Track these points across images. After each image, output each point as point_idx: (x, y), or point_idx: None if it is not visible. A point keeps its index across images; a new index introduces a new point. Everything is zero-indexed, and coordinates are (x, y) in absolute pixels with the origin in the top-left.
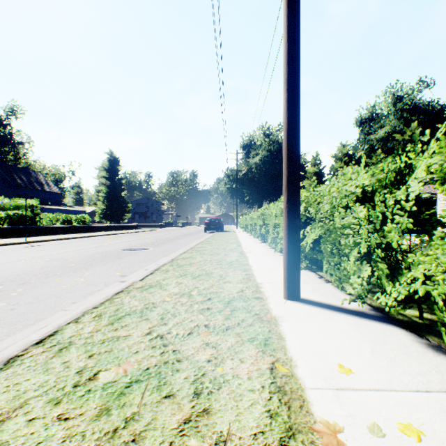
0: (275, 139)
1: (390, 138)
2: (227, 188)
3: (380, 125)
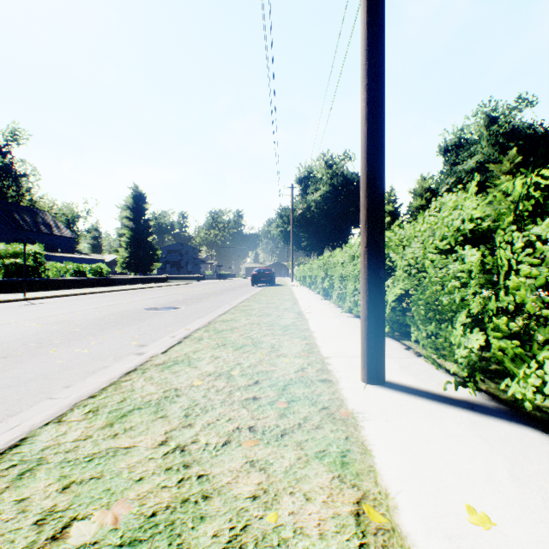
0: (339, 170)
1: (482, 169)
2: (280, 231)
3: (470, 152)
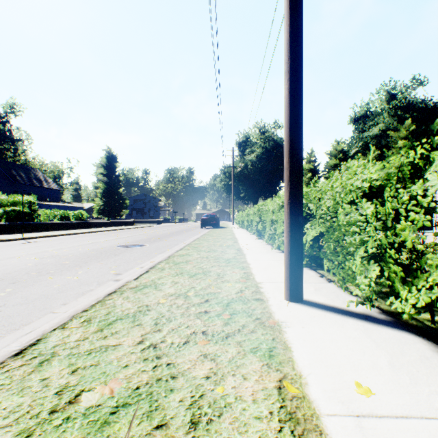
0: (271, 136)
1: (384, 135)
2: (223, 185)
3: (374, 122)
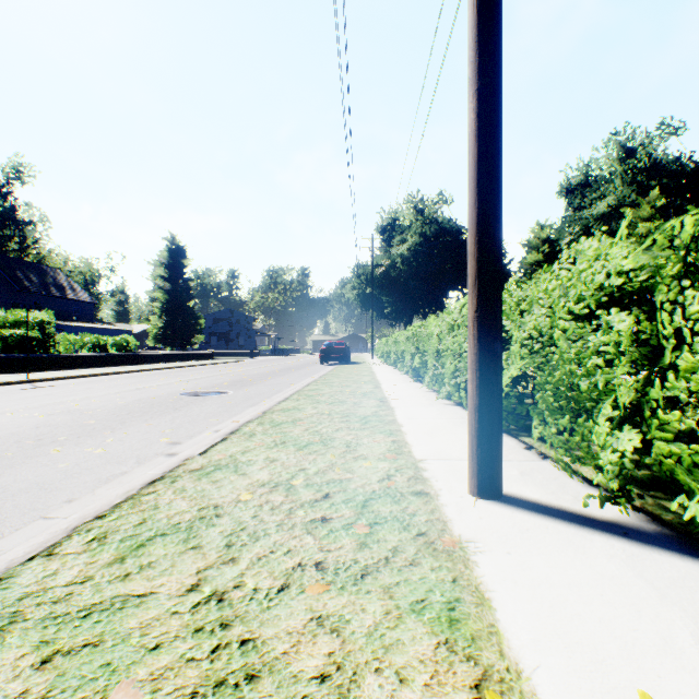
0: (433, 216)
1: (616, 214)
2: (356, 294)
3: (600, 194)
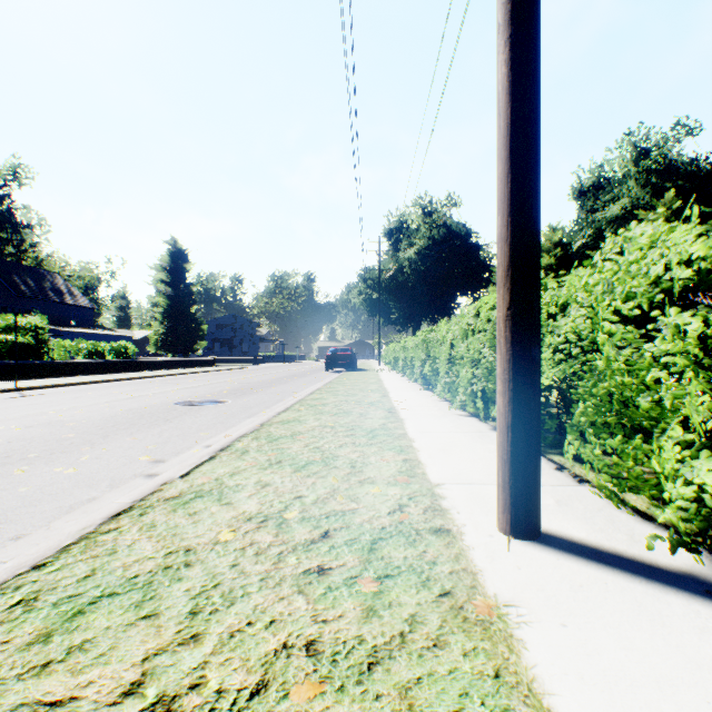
0: (441, 219)
1: (630, 217)
2: (363, 300)
3: (613, 196)
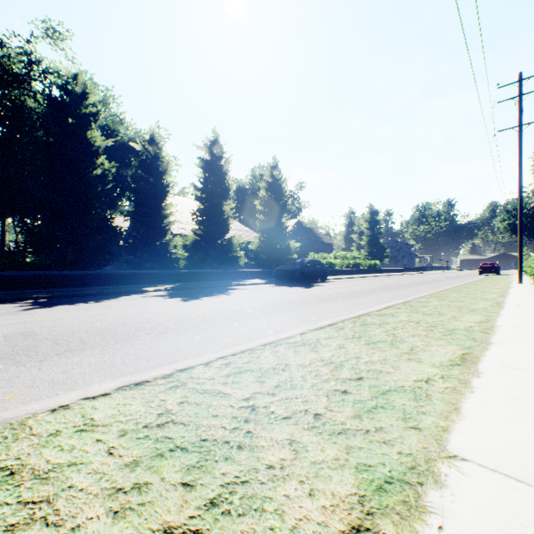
0: None
1: None
2: (505, 224)
3: None
